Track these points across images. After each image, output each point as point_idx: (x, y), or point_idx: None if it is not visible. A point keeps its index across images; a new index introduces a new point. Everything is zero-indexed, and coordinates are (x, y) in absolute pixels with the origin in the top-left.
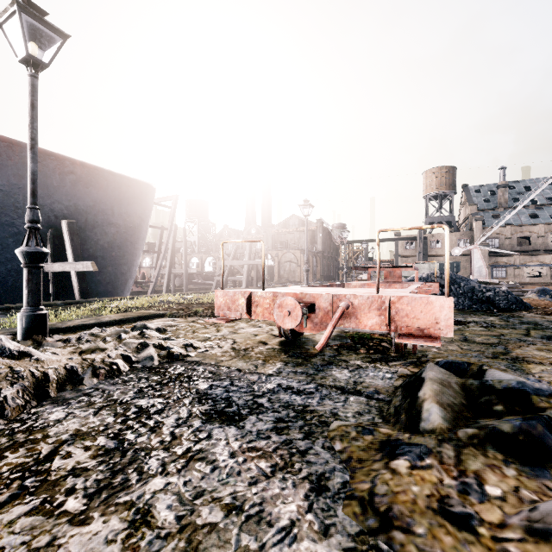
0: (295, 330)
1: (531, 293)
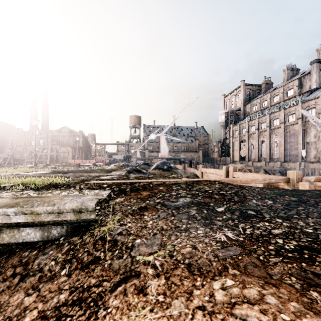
0: (79, 166)
1: (141, 164)
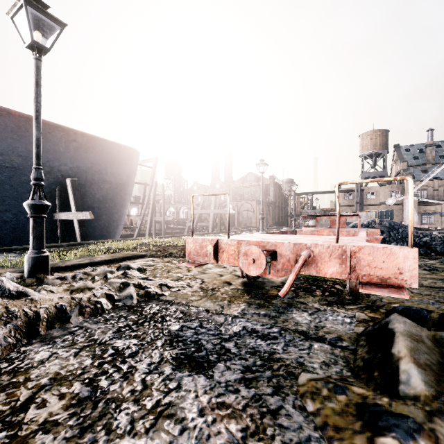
0: None
1: None
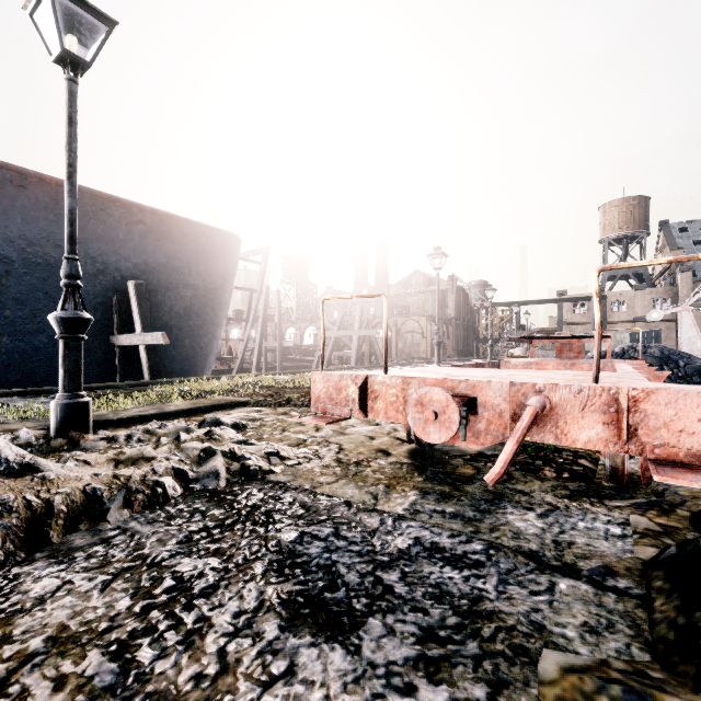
0: None
1: None
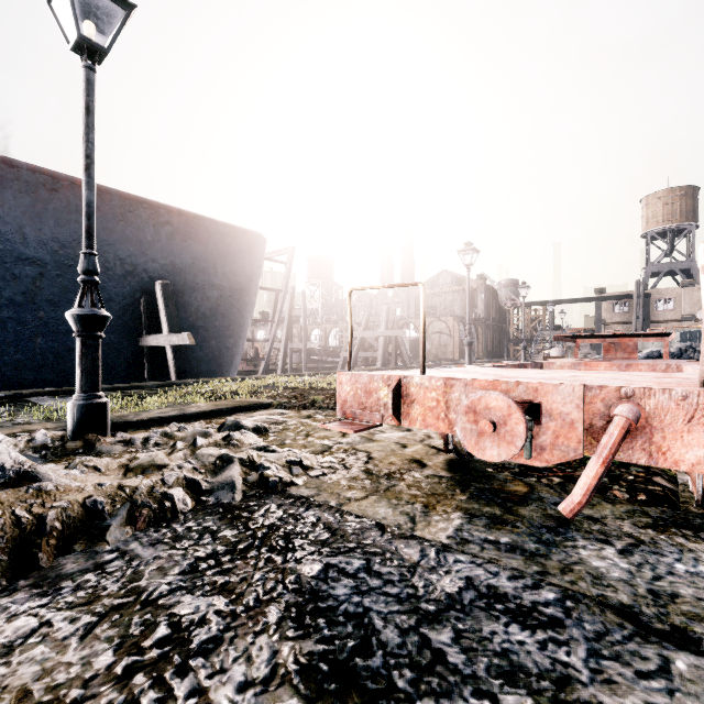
0: None
1: None
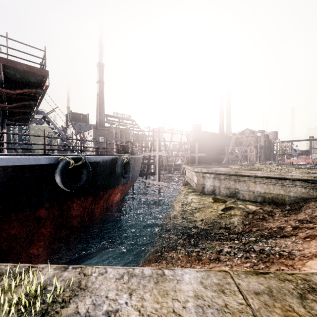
0: (292, 164)
1: None
